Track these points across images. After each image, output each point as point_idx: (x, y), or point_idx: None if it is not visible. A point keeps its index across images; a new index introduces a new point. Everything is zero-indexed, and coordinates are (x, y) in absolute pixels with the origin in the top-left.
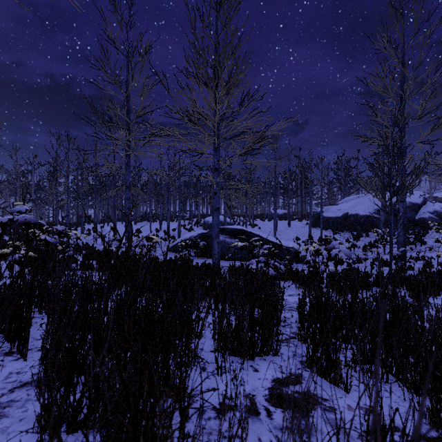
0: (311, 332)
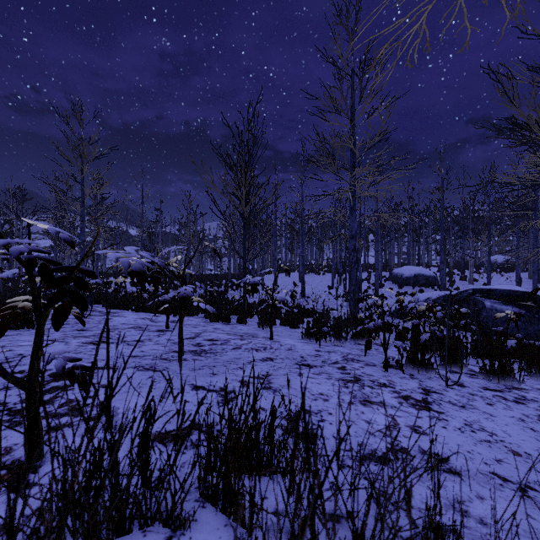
0: None
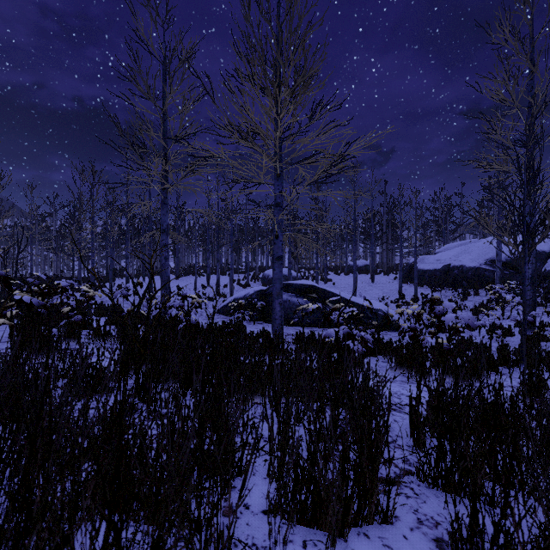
0: (444, 469)
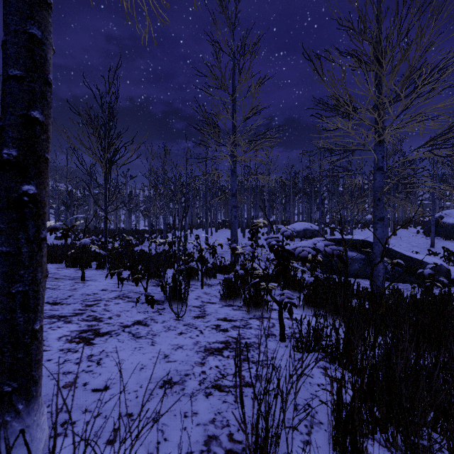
0: None
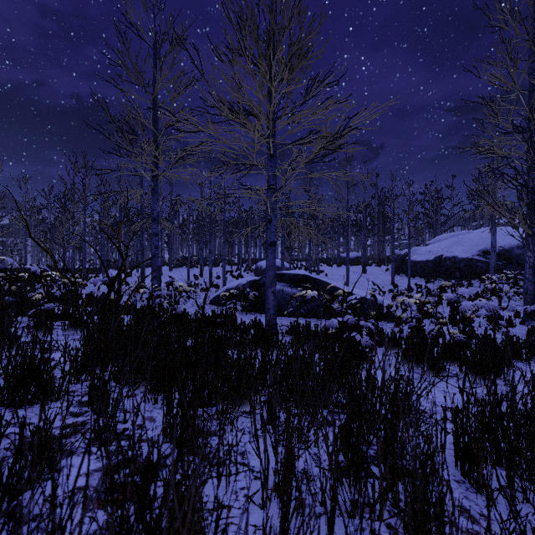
0: None
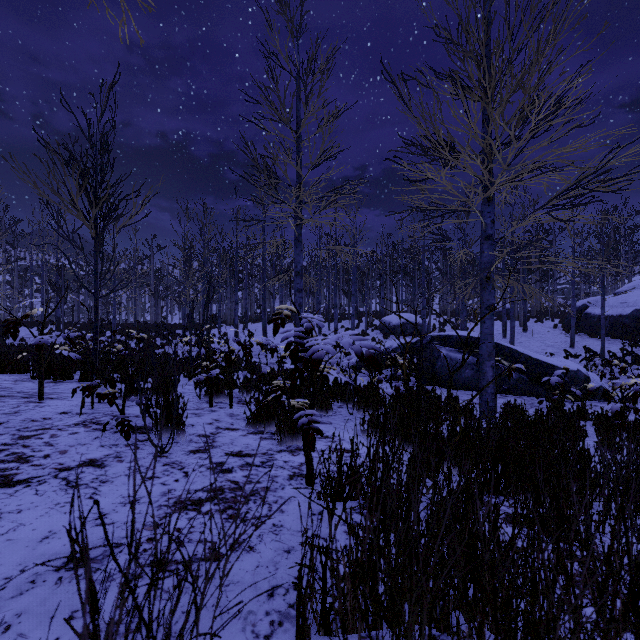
0: None
